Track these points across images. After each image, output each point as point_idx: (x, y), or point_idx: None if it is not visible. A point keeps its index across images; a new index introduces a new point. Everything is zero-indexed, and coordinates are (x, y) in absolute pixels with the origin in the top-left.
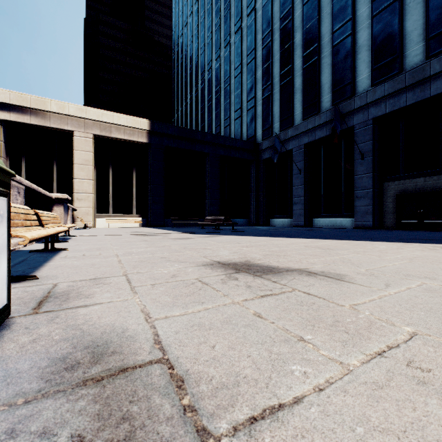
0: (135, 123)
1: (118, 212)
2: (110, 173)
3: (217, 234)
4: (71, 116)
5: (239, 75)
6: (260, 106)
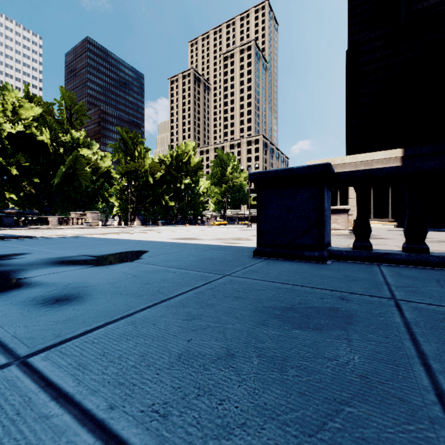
0: (390, 154)
1: (377, 217)
2: (371, 192)
3: (440, 232)
4: (347, 163)
5: None
6: None
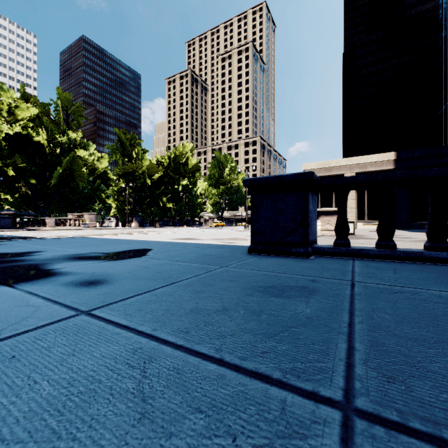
0: (383, 157)
1: (371, 219)
2: (365, 194)
3: None
4: (342, 166)
5: None
6: None
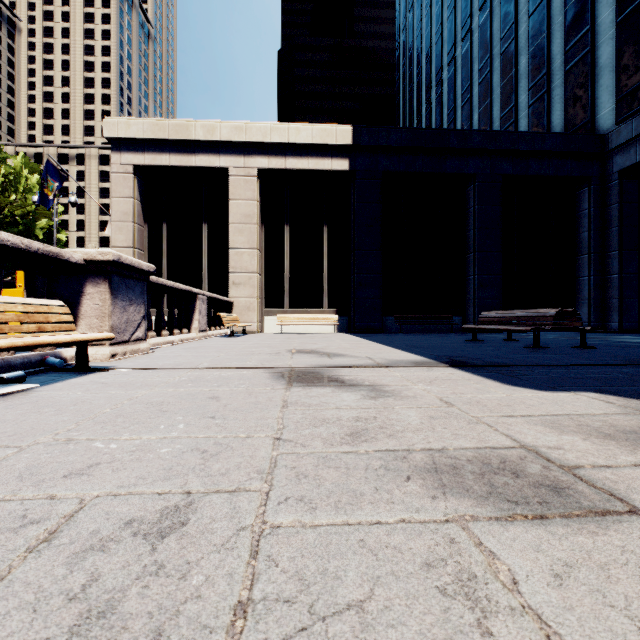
0: (325, 135)
1: (298, 305)
2: (286, 236)
3: (627, 389)
4: (224, 143)
5: (543, 4)
6: (610, 43)
